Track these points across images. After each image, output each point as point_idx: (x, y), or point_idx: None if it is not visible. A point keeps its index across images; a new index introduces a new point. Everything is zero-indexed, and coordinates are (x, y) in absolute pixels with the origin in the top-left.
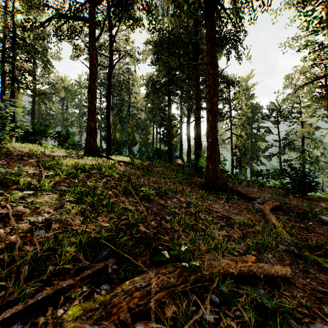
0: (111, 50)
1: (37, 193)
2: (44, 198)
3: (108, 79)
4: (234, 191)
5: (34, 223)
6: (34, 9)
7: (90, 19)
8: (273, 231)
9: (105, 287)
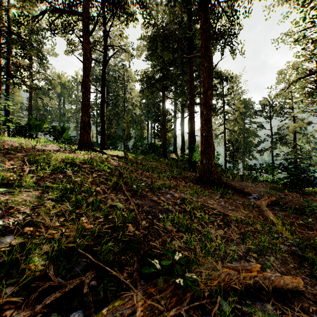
0: (105, 45)
1: (15, 190)
2: (22, 196)
3: (103, 74)
4: (229, 186)
5: (0, 228)
6: (26, 2)
7: (84, 13)
8: (273, 229)
9: (76, 315)
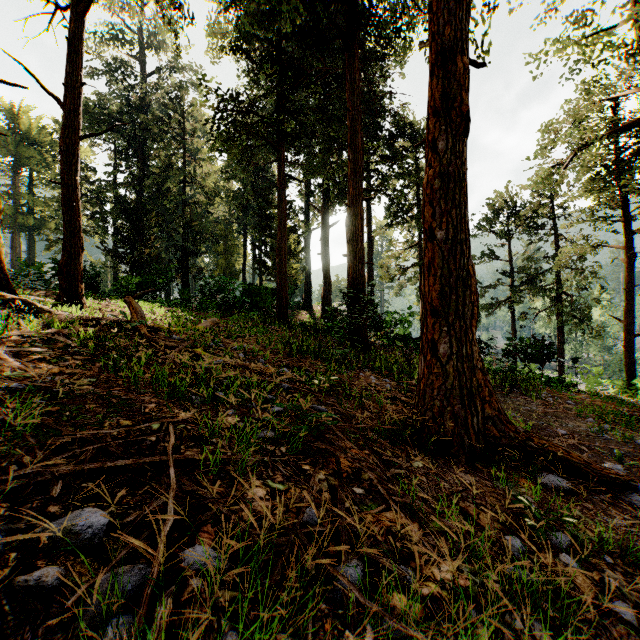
0: None
1: None
2: None
3: (68, 40)
4: (542, 449)
5: None
6: None
7: None
8: None
9: None
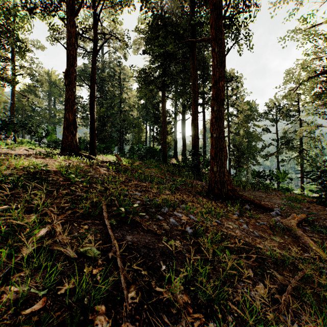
0: (95, 31)
1: None
2: None
3: (92, 65)
4: (245, 199)
5: None
6: None
7: None
8: None
9: None
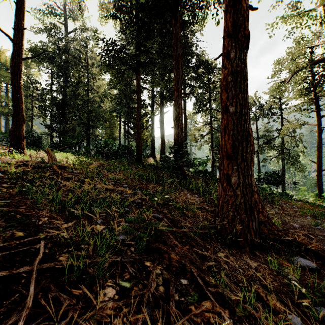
0: None
1: None
2: None
3: (15, 3)
4: (294, 241)
5: None
6: None
7: None
8: None
9: None
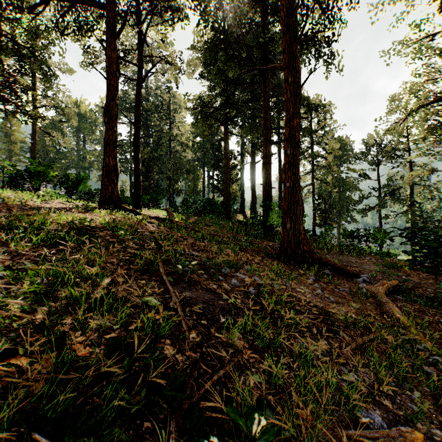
0: (140, 54)
1: None
2: None
3: (136, 96)
4: (326, 262)
5: None
6: None
7: (108, 5)
8: (407, 337)
9: None
